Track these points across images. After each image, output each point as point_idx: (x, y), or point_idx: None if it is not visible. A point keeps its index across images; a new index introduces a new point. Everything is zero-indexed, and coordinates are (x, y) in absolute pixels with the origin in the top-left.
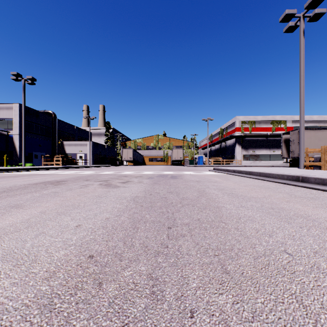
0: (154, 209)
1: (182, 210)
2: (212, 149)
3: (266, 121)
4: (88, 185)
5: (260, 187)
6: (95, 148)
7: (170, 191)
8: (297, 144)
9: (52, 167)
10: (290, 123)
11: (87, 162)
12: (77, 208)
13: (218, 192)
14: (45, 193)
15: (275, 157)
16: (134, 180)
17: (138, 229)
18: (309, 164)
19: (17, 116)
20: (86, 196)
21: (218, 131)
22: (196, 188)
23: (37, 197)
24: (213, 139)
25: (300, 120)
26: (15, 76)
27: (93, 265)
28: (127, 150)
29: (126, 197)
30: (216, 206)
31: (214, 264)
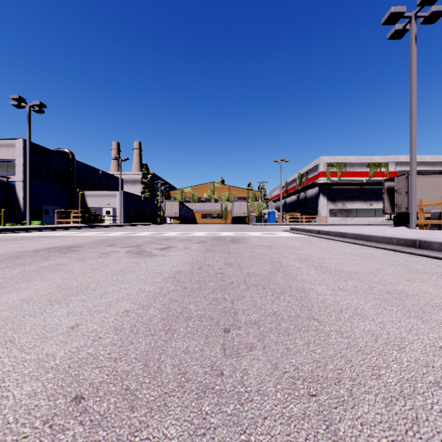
0: (203, 294)
1: (247, 296)
2: (287, 201)
3: (361, 164)
4: (111, 253)
5: (360, 256)
6: (127, 200)
7: (230, 262)
8: (404, 194)
9: (68, 227)
10: (393, 167)
11: (116, 219)
12: (83, 291)
13: (301, 264)
14: (44, 266)
15: (373, 213)
16: (178, 245)
17: (174, 334)
18: (424, 223)
19: (20, 157)
20: (102, 272)
21: (295, 176)
22: (268, 257)
23: (28, 273)
24: (288, 188)
25: (410, 161)
26: (17, 101)
27: (76, 422)
28: (171, 203)
29: (162, 273)
30: (301, 289)
31: (312, 419)
